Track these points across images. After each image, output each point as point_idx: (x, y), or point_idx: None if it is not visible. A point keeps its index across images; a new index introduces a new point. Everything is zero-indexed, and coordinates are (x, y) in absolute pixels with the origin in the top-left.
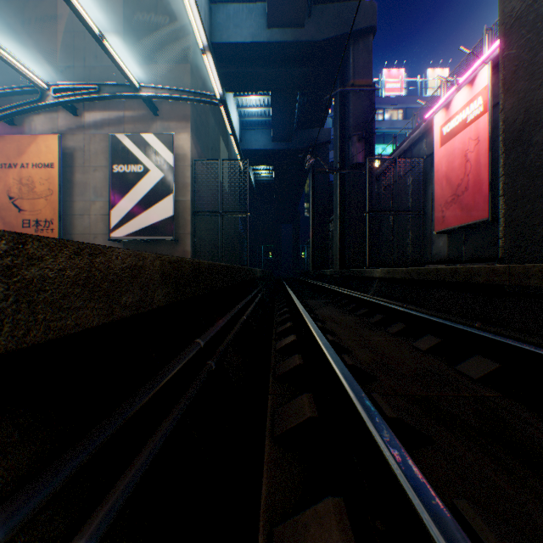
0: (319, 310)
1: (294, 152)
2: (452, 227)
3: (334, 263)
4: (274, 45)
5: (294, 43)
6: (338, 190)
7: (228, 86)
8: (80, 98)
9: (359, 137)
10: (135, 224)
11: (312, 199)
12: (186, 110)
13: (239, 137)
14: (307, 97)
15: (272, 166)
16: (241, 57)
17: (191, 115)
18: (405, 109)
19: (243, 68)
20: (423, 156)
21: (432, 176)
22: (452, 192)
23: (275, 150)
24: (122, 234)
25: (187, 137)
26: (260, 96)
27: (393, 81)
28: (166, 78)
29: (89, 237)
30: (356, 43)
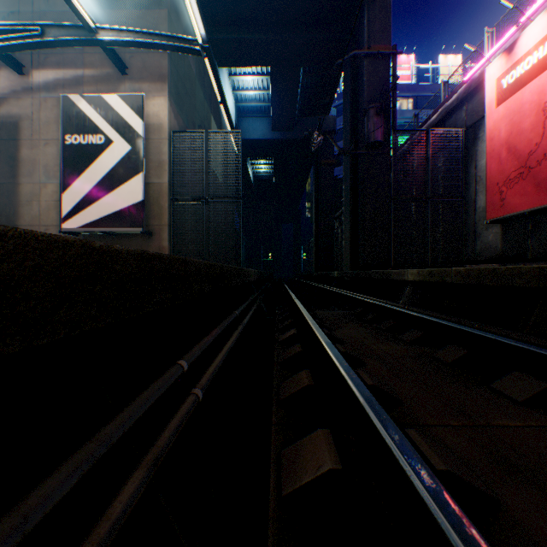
0: (340, 329)
1: (296, 142)
2: (519, 212)
3: (344, 263)
4: (274, 3)
5: (298, 0)
6: (349, 177)
7: (221, 58)
8: (16, 43)
9: (377, 110)
10: (93, 211)
11: (316, 194)
12: (162, 68)
13: (236, 125)
14: (311, 77)
15: (272, 160)
16: (235, 19)
17: (168, 75)
18: (415, 97)
19: (237, 33)
20: (462, 128)
21: (476, 151)
22: (519, 163)
23: (275, 140)
24: (77, 225)
25: (164, 103)
26: (258, 76)
27: (402, 68)
28: (137, 27)
29: (38, 229)
30: (372, 2)
